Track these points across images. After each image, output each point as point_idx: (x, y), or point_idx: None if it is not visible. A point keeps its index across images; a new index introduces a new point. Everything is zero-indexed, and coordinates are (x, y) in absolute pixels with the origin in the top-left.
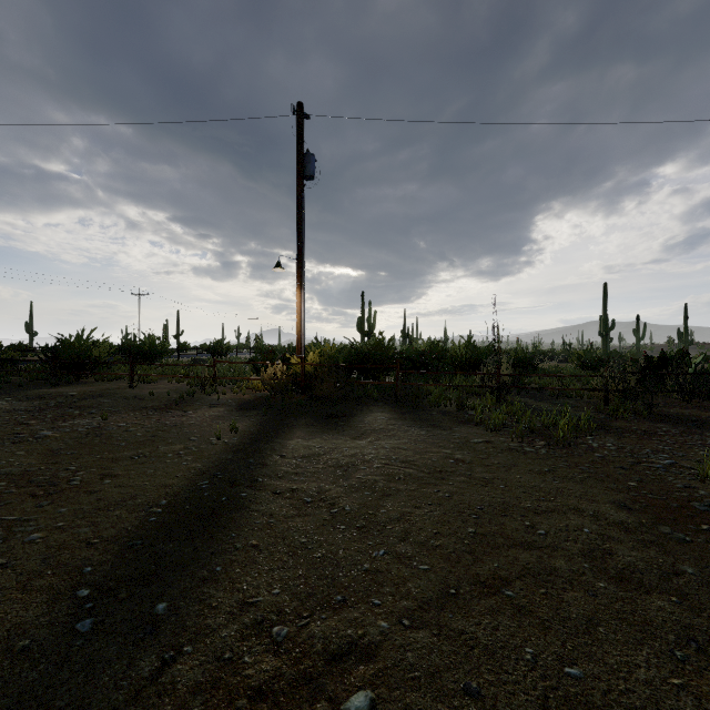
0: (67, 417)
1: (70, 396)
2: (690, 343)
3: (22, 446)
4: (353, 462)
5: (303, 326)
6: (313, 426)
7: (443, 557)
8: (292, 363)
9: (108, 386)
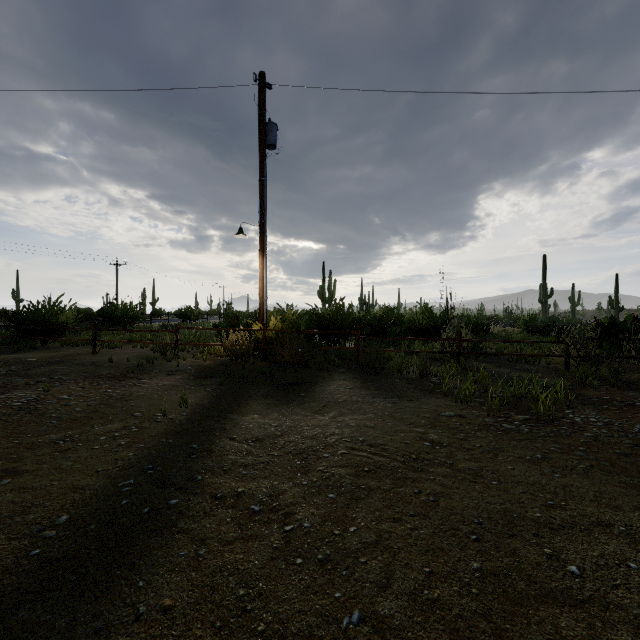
0: (9, 388)
1: (27, 363)
2: (620, 309)
3: None
4: (314, 446)
5: (265, 292)
6: (272, 397)
7: (447, 627)
8: (253, 329)
9: (71, 352)
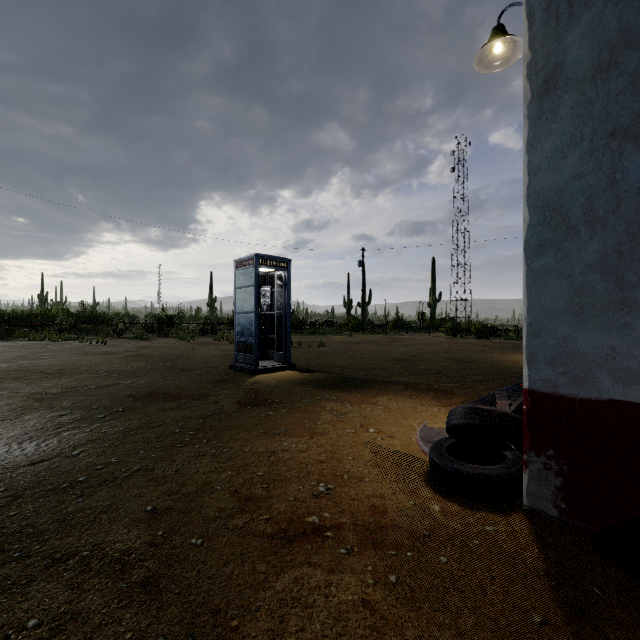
0: None
1: None
2: None
3: None
4: None
5: None
6: None
7: None
8: None
9: None
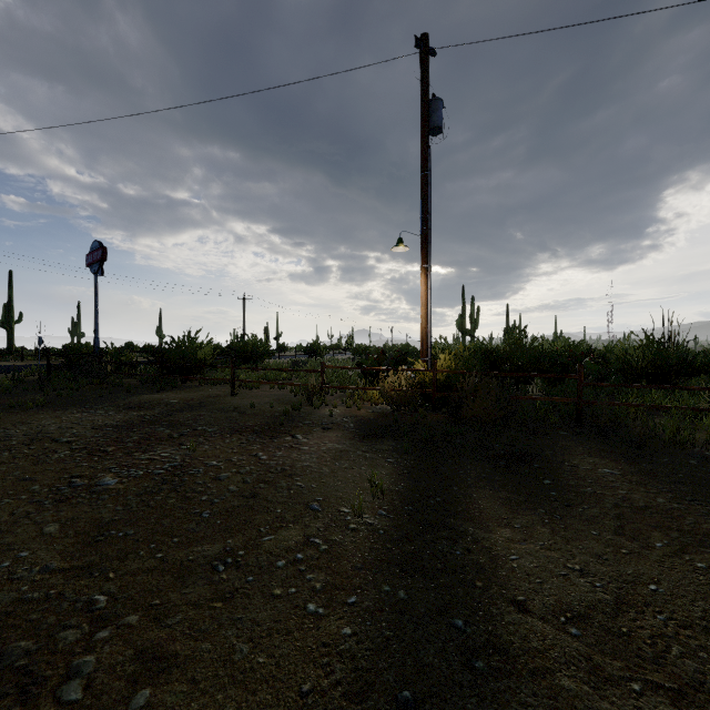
0: (152, 441)
1: (169, 405)
2: None
3: (63, 510)
4: None
5: (429, 321)
6: (498, 484)
7: None
8: (419, 369)
9: (210, 392)
